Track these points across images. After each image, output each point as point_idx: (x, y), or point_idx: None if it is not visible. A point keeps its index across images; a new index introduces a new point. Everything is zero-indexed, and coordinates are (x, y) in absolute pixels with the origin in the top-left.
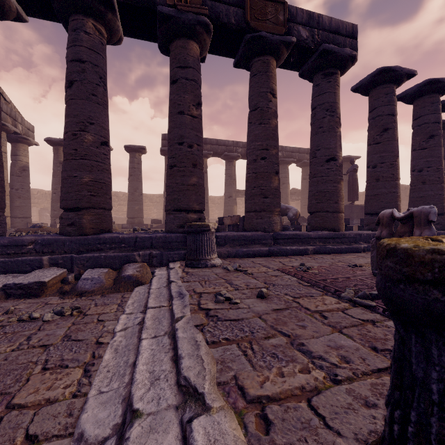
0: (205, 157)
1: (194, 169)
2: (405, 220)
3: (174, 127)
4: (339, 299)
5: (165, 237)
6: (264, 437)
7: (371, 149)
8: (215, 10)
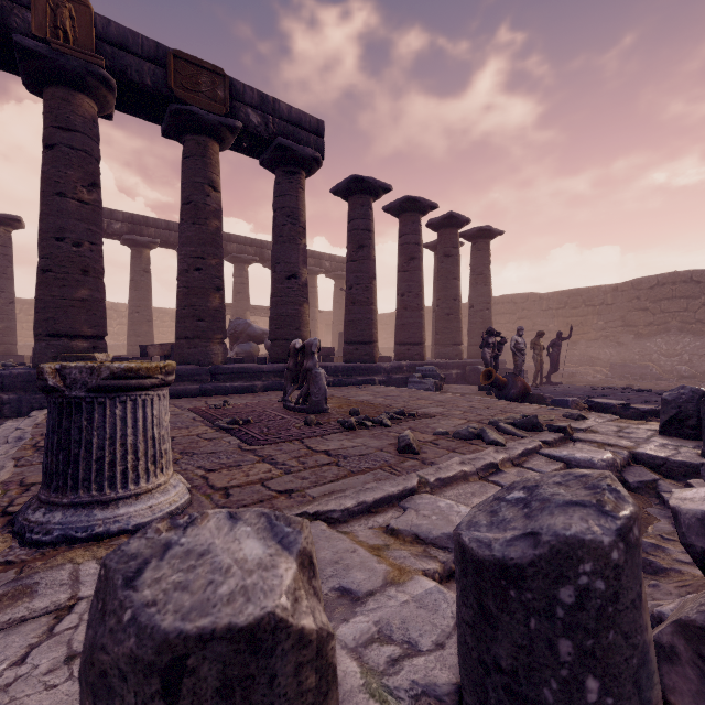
0: (146, 247)
1: (84, 277)
2: (302, 351)
3: (48, 214)
4: (213, 427)
5: (29, 374)
6: (17, 495)
7: (349, 266)
8: (120, 61)
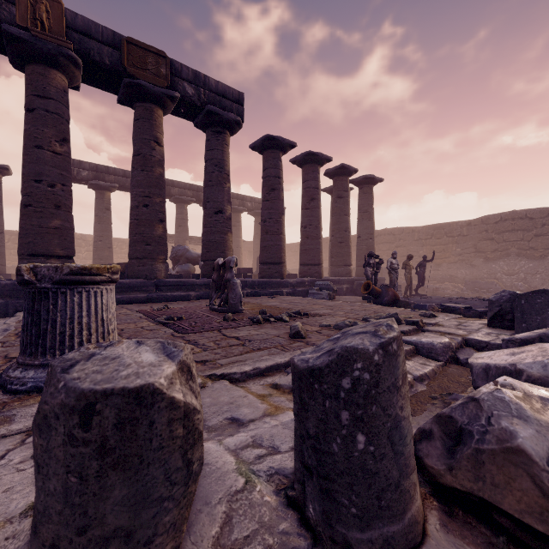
0: (107, 190)
1: (57, 211)
2: (224, 266)
3: (29, 162)
4: (154, 322)
5: (14, 285)
6: (2, 364)
7: (263, 205)
8: (85, 45)
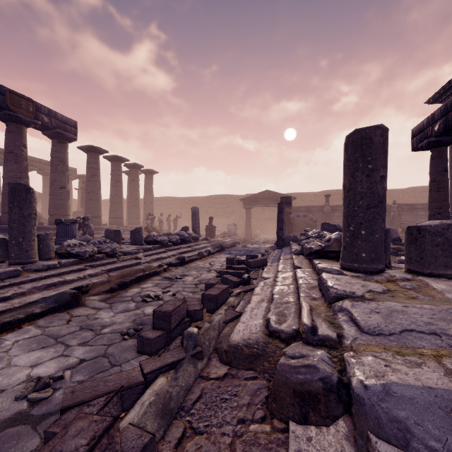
0: None
1: None
2: (83, 219)
3: None
4: None
5: None
6: None
7: (88, 183)
8: None
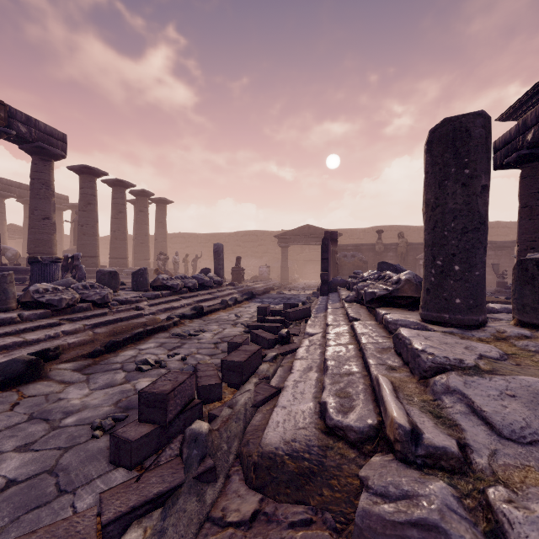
0: None
1: None
2: (72, 258)
3: None
4: None
5: None
6: None
7: (81, 214)
8: None
